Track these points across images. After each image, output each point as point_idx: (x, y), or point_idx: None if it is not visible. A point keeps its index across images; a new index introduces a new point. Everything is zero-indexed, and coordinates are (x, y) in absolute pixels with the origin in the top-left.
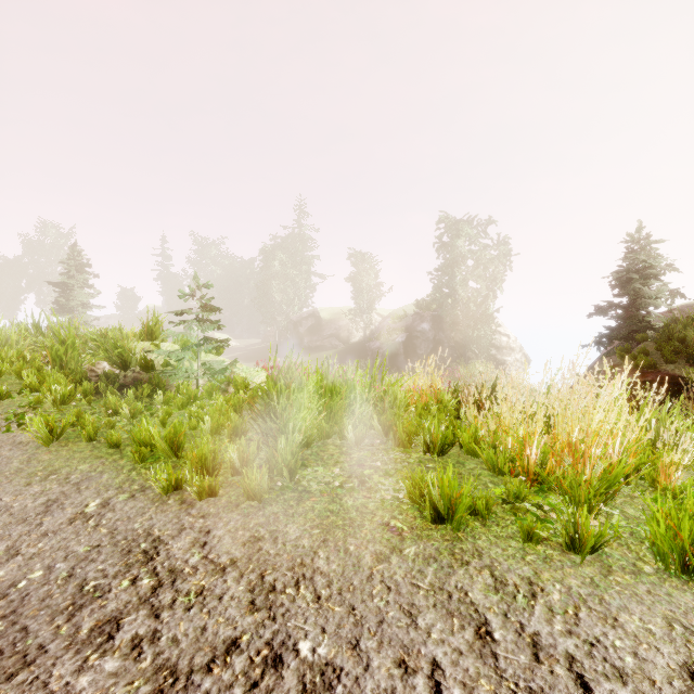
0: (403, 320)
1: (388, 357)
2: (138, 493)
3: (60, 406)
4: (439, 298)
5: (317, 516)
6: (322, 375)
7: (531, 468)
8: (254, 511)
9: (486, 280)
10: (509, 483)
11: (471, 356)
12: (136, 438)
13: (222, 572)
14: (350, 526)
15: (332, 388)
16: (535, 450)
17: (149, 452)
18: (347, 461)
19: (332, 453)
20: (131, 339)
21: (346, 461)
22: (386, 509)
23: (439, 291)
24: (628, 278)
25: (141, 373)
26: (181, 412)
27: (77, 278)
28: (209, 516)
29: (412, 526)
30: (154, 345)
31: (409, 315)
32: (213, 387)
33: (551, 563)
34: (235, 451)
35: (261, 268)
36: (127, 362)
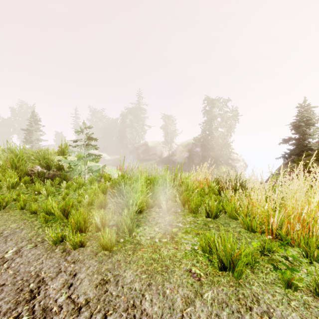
0: (187, 146)
1: (180, 164)
2: (39, 244)
3: (11, 189)
4: (204, 136)
5: (144, 263)
6: (149, 173)
7: (274, 230)
8: (105, 258)
9: (226, 127)
10: (259, 238)
11: (219, 163)
12: (44, 209)
13: (78, 311)
14: (166, 272)
15: (154, 180)
16: (276, 219)
17: (52, 216)
18: (162, 222)
19: (154, 217)
20: (52, 155)
21: (162, 222)
22: (188, 258)
23: (204, 132)
24: (299, 125)
25: (57, 172)
26: (75, 192)
27: (34, 127)
28: (78, 262)
29: (206, 272)
30: (64, 157)
31: (190, 144)
32: (92, 179)
33: (310, 309)
34: (98, 217)
35: (121, 122)
36: (50, 166)
